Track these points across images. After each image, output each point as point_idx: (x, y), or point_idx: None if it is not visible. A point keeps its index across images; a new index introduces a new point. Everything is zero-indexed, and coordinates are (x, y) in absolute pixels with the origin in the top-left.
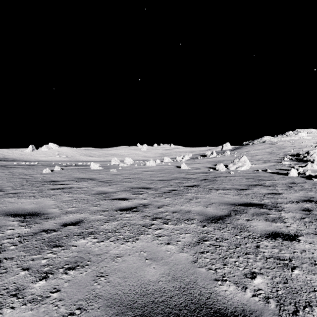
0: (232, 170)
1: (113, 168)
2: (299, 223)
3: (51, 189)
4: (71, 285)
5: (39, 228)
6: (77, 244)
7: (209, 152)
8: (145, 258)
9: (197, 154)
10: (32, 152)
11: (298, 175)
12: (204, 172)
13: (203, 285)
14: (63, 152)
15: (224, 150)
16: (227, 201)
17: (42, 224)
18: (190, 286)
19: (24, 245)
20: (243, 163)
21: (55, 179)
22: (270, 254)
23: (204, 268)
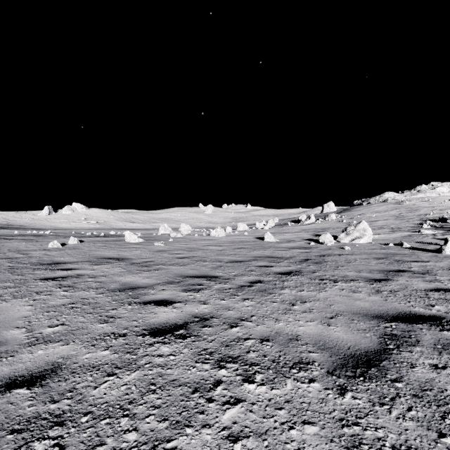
0: (345, 244)
1: (161, 239)
2: None
3: (41, 280)
4: None
5: None
6: None
7: (304, 215)
8: None
9: (286, 219)
10: (49, 216)
11: None
12: (302, 247)
13: None
14: (92, 216)
15: (325, 213)
16: (364, 309)
17: None
18: None
19: None
20: (362, 232)
21: (60, 259)
22: None
23: None
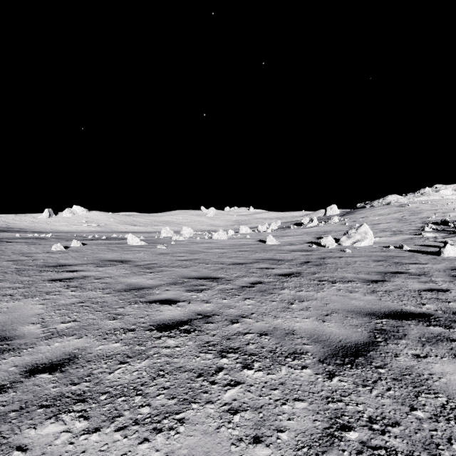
0: (346, 247)
1: (163, 242)
2: None
3: (48, 281)
4: None
5: None
6: (30, 443)
7: (306, 218)
8: None
9: (288, 222)
10: (49, 219)
11: None
12: (304, 250)
13: None
14: (93, 219)
15: (328, 216)
16: (358, 308)
17: None
18: None
19: None
20: (363, 235)
21: (65, 262)
22: None
23: None
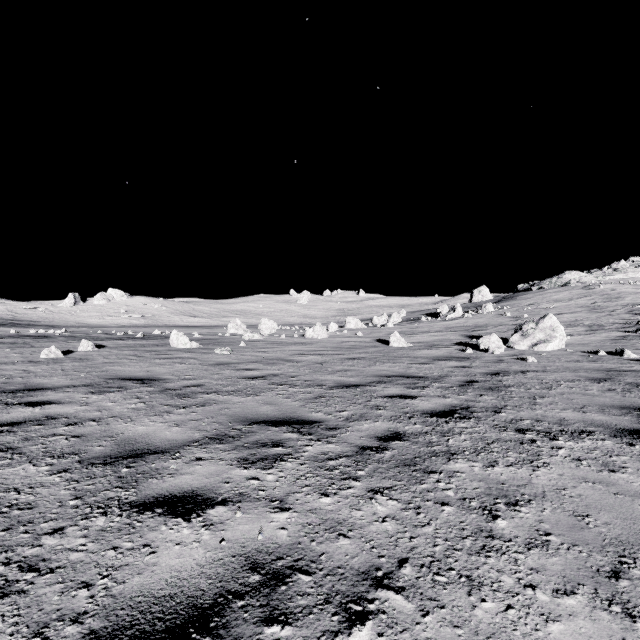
0: (522, 351)
1: (227, 343)
2: None
3: None
4: None
5: None
6: None
7: (444, 306)
8: None
9: (417, 312)
10: (75, 307)
11: None
12: (454, 357)
13: None
14: (136, 308)
15: (475, 303)
16: None
17: None
18: None
19: None
20: (549, 332)
21: (41, 381)
22: None
23: None
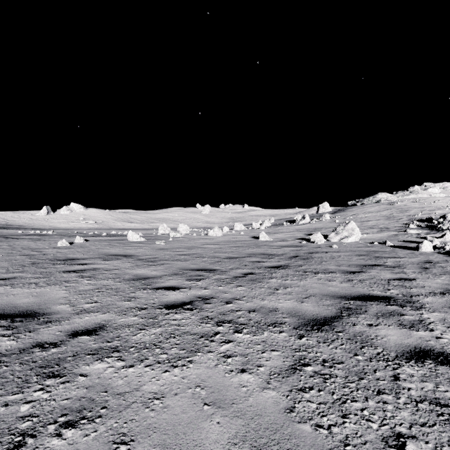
0: (334, 242)
1: (161, 239)
2: None
3: (64, 273)
4: None
5: (31, 340)
6: (88, 373)
7: (299, 216)
8: (203, 402)
9: (282, 219)
10: (47, 216)
11: (433, 249)
12: (294, 245)
13: None
14: (90, 216)
15: (320, 214)
16: (333, 292)
17: (38, 333)
18: None
19: None
20: (350, 232)
21: (73, 256)
22: (421, 393)
23: (309, 425)
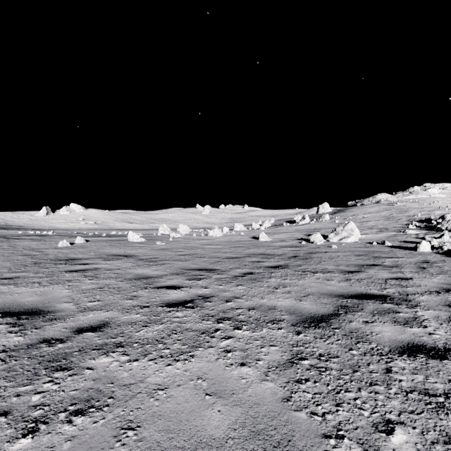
0: (333, 243)
1: (161, 239)
2: (447, 327)
3: (66, 272)
4: (75, 446)
5: (38, 336)
6: (94, 366)
7: (299, 216)
8: (204, 393)
9: (282, 220)
10: (47, 216)
11: (431, 250)
12: (293, 246)
13: (305, 447)
14: (90, 217)
15: (320, 214)
16: (331, 291)
17: (44, 329)
18: (282, 448)
19: (8, 367)
20: (349, 232)
21: (74, 256)
22: (411, 384)
23: (304, 412)
